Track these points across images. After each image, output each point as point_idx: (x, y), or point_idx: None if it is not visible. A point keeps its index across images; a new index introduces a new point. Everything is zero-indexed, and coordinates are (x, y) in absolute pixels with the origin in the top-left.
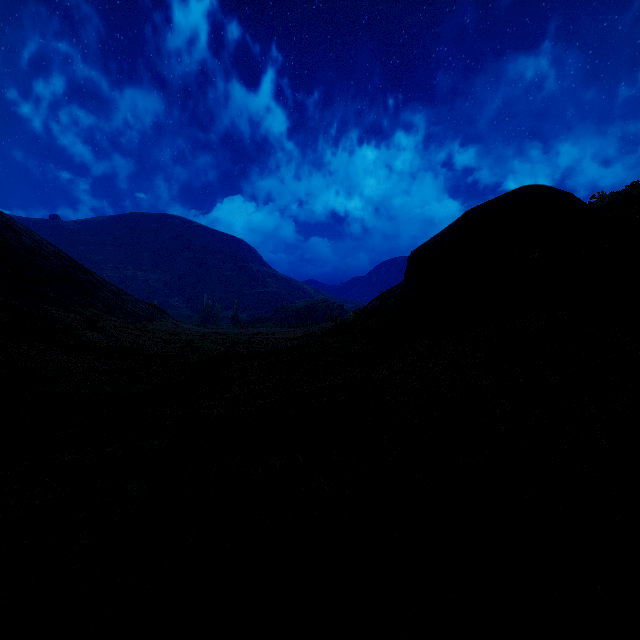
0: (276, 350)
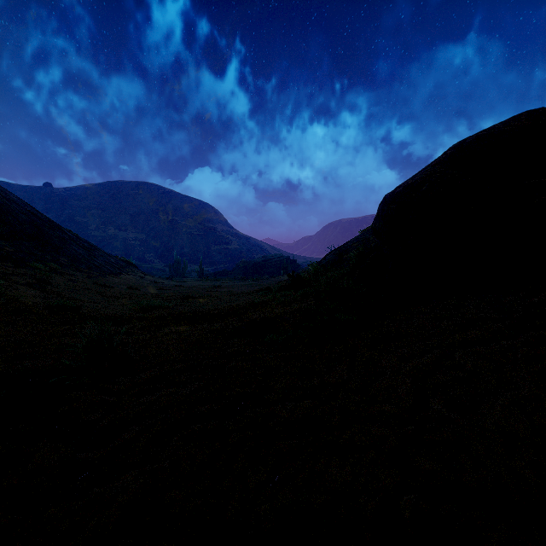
0: (227, 309)
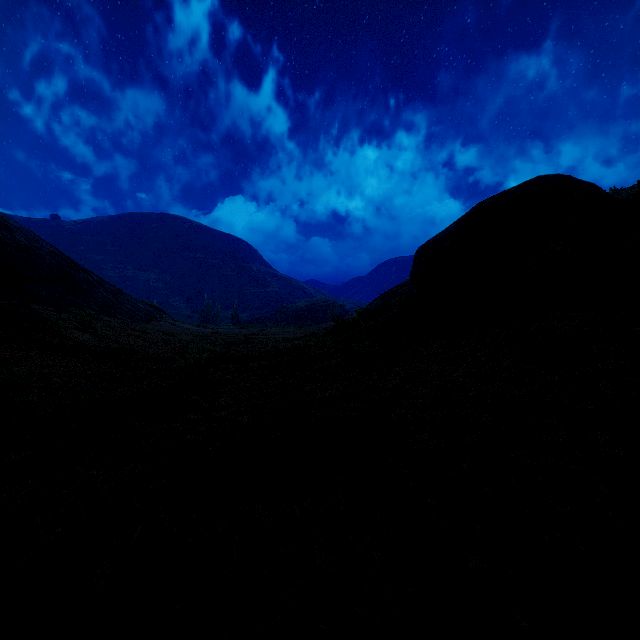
0: (275, 352)
